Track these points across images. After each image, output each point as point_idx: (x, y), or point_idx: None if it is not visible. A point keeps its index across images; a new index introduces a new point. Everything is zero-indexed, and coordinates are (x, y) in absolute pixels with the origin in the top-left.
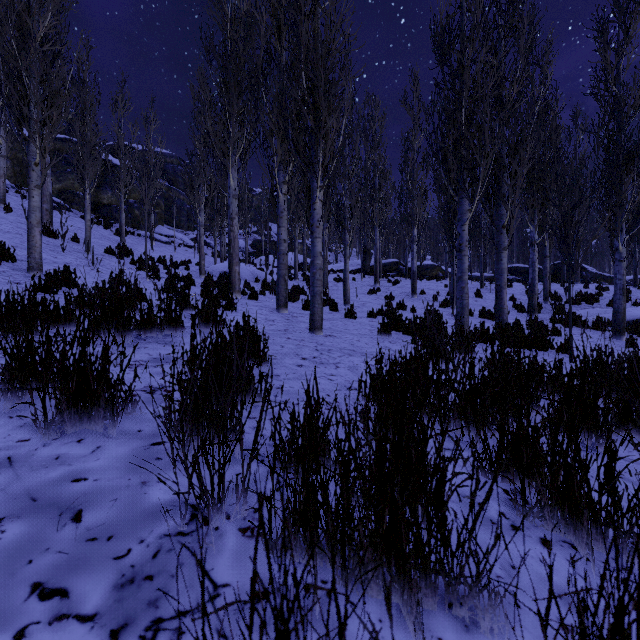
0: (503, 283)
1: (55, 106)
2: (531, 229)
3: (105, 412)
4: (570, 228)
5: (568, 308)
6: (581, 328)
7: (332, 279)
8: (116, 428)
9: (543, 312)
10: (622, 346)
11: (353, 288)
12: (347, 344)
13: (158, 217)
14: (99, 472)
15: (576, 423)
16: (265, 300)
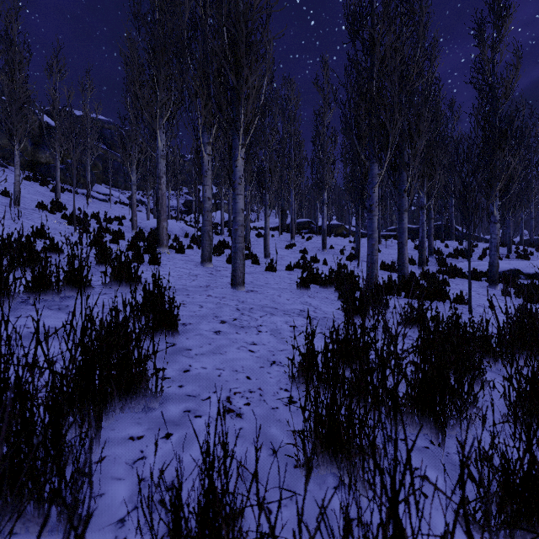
0: (404, 241)
1: None
2: (421, 195)
3: None
4: (469, 192)
5: (449, 261)
6: (504, 288)
7: (254, 235)
8: None
9: (430, 265)
10: (499, 295)
11: (272, 243)
12: (269, 300)
13: (96, 177)
14: None
15: None
16: (192, 254)
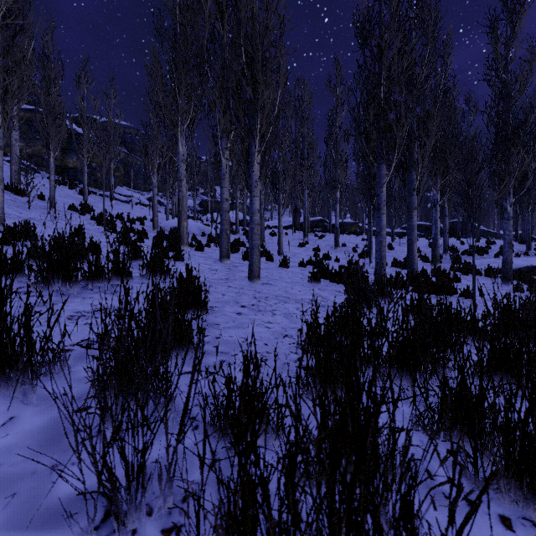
0: (414, 238)
1: (16, 74)
2: (434, 193)
3: (24, 376)
4: (473, 190)
5: (463, 259)
6: (492, 278)
7: (268, 234)
8: (38, 392)
9: (443, 262)
10: (511, 291)
11: (286, 241)
12: (282, 291)
13: (118, 179)
14: (3, 454)
15: (535, 389)
16: (210, 251)
